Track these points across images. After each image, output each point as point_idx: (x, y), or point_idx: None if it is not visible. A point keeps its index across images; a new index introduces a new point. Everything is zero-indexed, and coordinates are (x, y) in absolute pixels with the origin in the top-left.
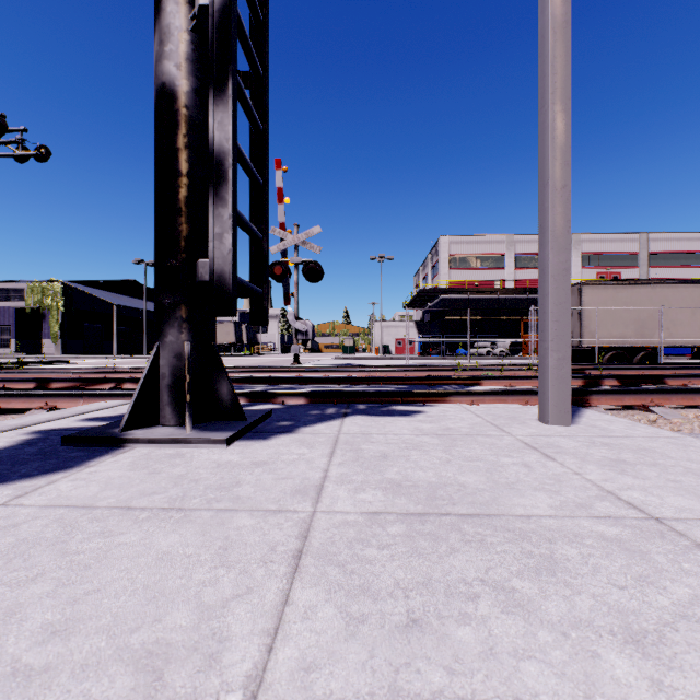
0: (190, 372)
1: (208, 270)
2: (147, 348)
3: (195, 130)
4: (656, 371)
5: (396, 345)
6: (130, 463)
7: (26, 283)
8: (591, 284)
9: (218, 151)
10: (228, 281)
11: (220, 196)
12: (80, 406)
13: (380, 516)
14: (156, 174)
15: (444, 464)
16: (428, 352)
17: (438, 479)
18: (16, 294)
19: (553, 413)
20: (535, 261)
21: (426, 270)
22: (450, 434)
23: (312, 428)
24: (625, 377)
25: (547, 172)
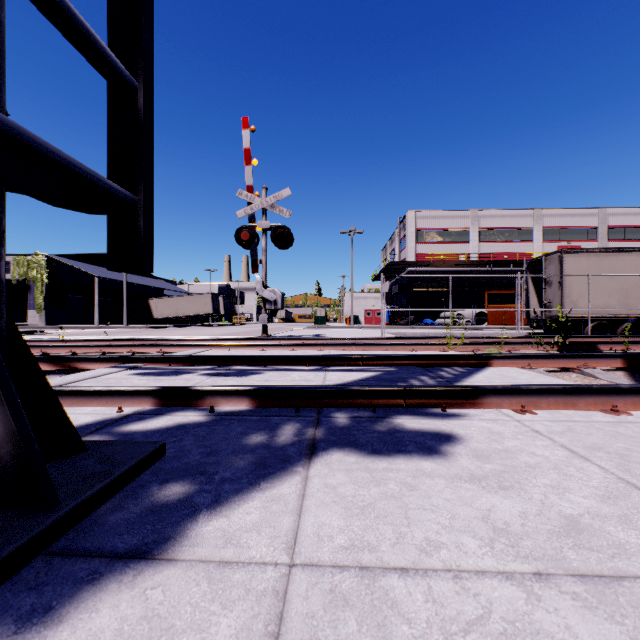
0: None
1: None
2: (129, 318)
3: None
4: None
5: (365, 315)
6: None
7: (12, 256)
8: (572, 252)
9: None
10: None
11: None
12: None
13: None
14: None
15: None
16: (396, 322)
17: None
18: None
19: None
20: (498, 235)
21: (393, 245)
22: (618, 576)
23: (225, 520)
24: None
25: None
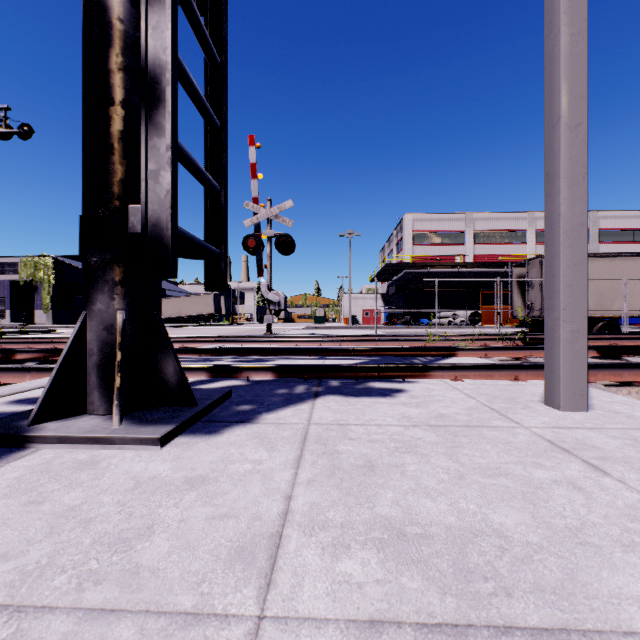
0: (122, 348)
1: (141, 219)
2: None
3: (131, 49)
4: (627, 341)
5: (363, 315)
6: (14, 480)
7: (20, 258)
8: None
9: (152, 65)
10: (165, 232)
11: (155, 122)
12: (20, 383)
13: (382, 638)
14: (83, 103)
15: (457, 482)
16: (393, 322)
17: (458, 519)
18: (11, 268)
19: (566, 397)
20: (493, 238)
21: (391, 246)
22: (446, 425)
23: (276, 414)
24: (604, 348)
25: (557, 108)
